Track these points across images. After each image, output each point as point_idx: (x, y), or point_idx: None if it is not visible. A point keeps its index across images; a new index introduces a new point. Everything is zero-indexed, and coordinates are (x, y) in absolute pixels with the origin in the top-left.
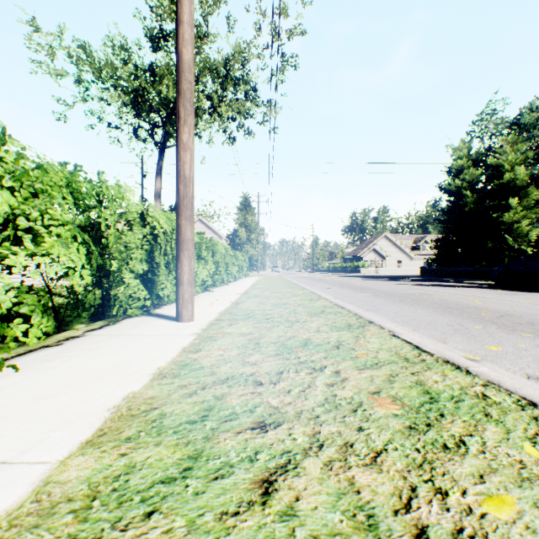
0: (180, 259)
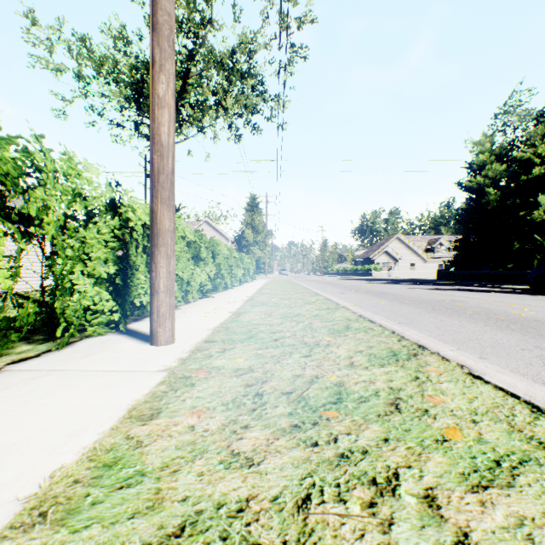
0: (154, 258)
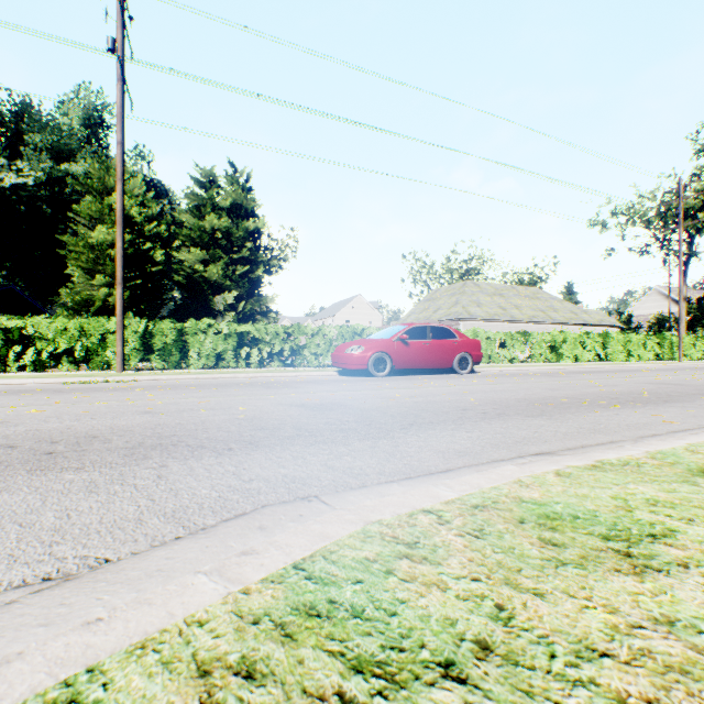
0: (678, 350)
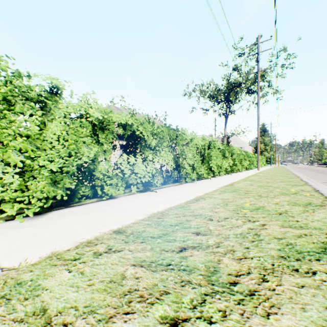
0: (257, 162)
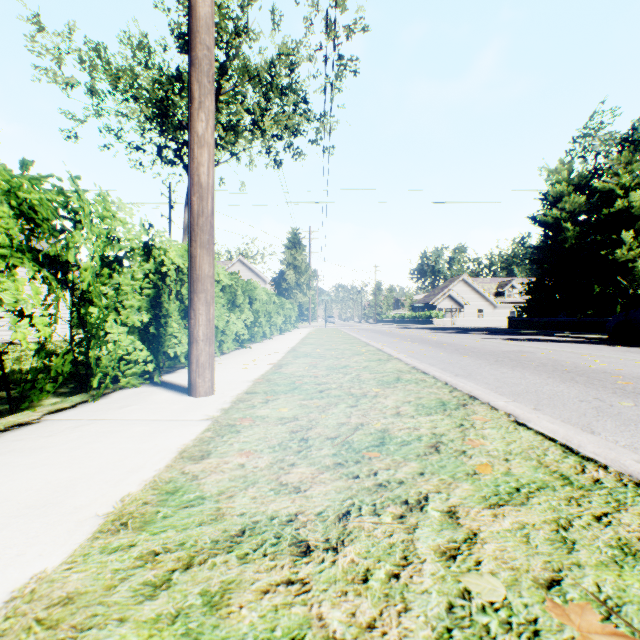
0: (193, 305)
